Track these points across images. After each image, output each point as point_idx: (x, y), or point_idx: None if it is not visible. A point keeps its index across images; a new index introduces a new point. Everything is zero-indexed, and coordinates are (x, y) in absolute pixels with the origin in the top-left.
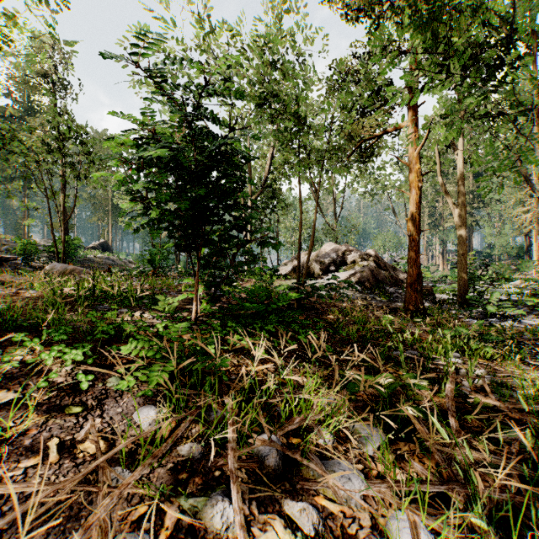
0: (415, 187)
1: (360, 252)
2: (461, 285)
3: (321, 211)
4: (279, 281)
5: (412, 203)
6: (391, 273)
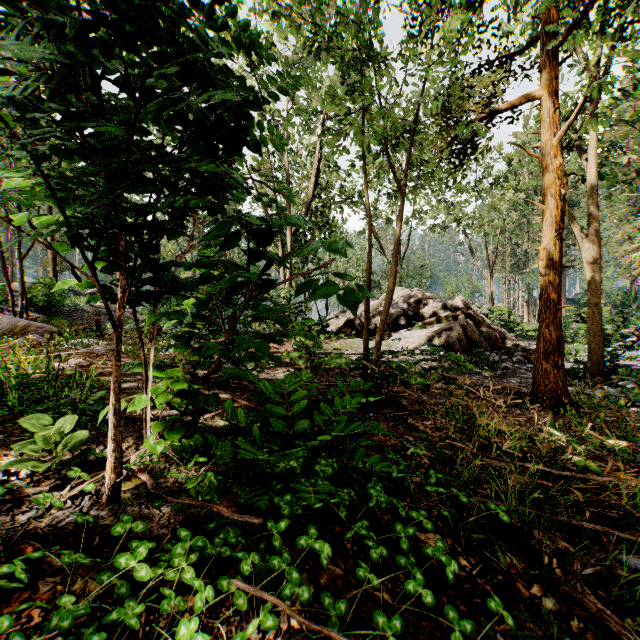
0: (555, 195)
1: (443, 300)
2: (593, 348)
3: (381, 248)
4: (329, 342)
5: (548, 221)
6: (488, 330)
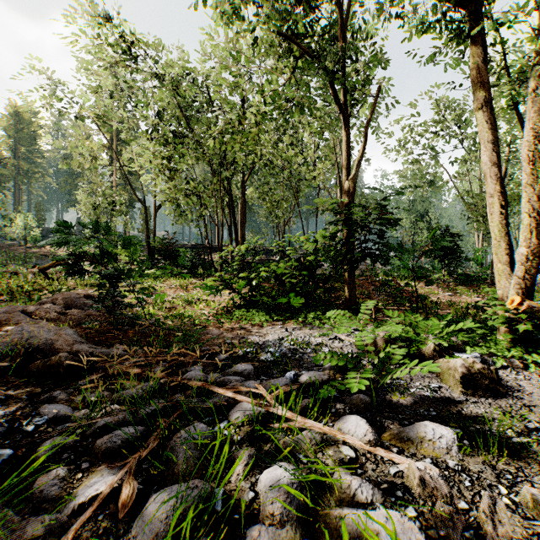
0: None
1: None
2: None
3: None
4: None
5: None
6: None
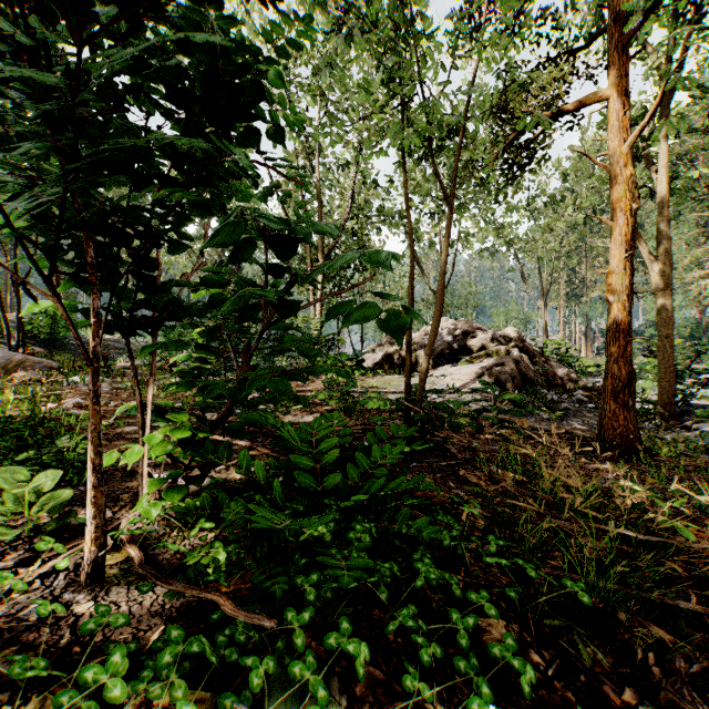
0: (625, 210)
1: (493, 332)
2: (664, 386)
3: (423, 274)
4: (364, 379)
5: (618, 240)
6: (544, 366)
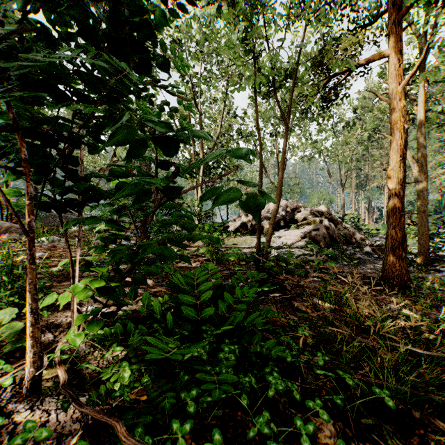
0: (400, 129)
1: (311, 208)
2: (422, 243)
3: (266, 172)
4: (229, 239)
5: (395, 149)
6: (344, 230)
